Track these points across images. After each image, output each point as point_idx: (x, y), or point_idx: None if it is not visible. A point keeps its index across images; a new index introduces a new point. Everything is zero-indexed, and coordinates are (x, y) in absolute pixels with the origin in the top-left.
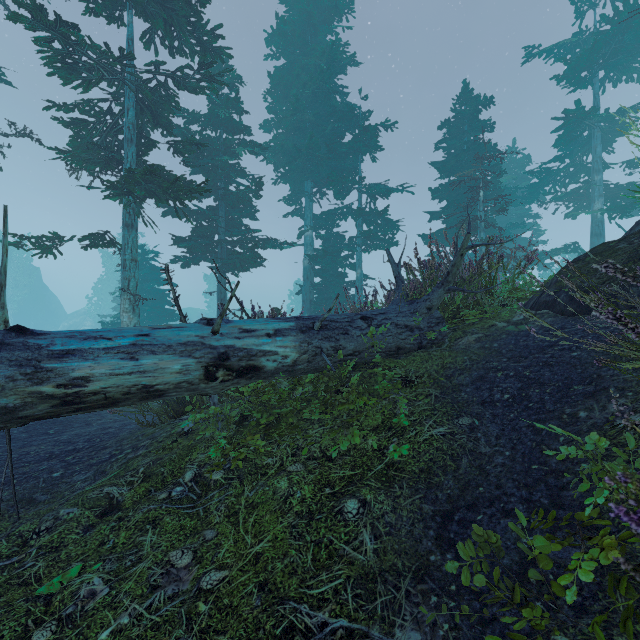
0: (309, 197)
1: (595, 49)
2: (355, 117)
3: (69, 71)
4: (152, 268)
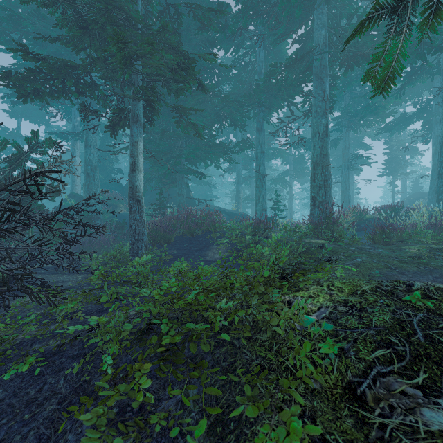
0: None
1: (24, 112)
2: None
3: None
4: None
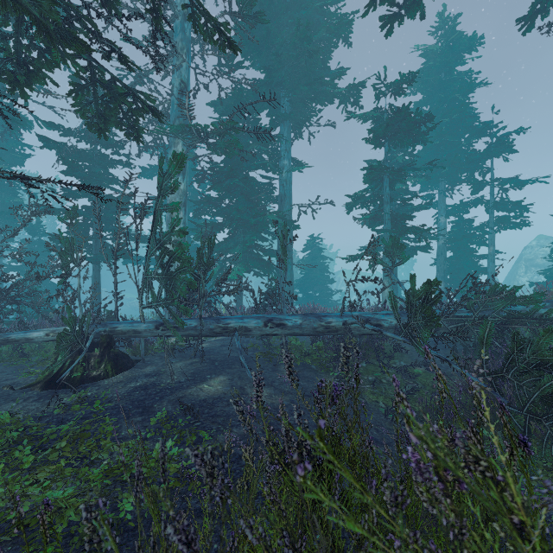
0: (444, 194)
1: None
2: (487, 129)
3: (370, 180)
4: (319, 249)
